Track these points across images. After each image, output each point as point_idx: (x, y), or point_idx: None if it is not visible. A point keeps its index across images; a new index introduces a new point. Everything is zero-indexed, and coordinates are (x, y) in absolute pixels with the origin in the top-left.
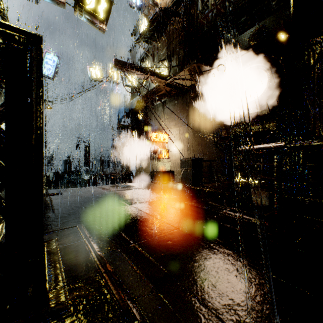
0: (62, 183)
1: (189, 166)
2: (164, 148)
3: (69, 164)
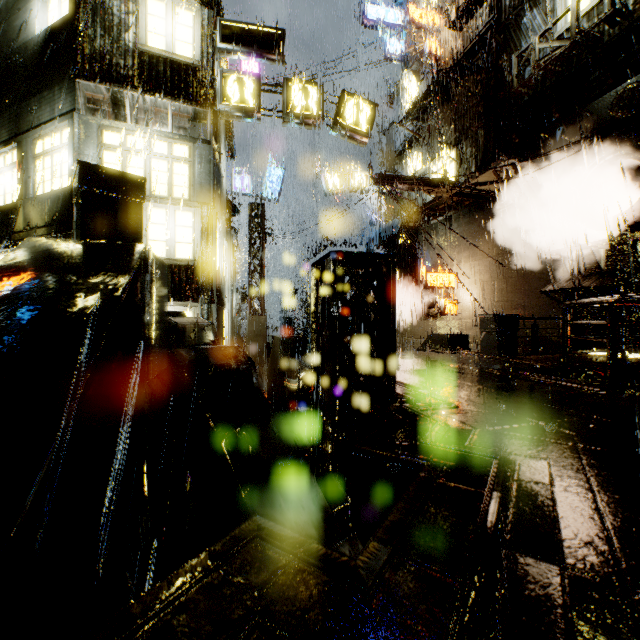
0: None
1: (493, 327)
2: (448, 297)
3: (290, 325)
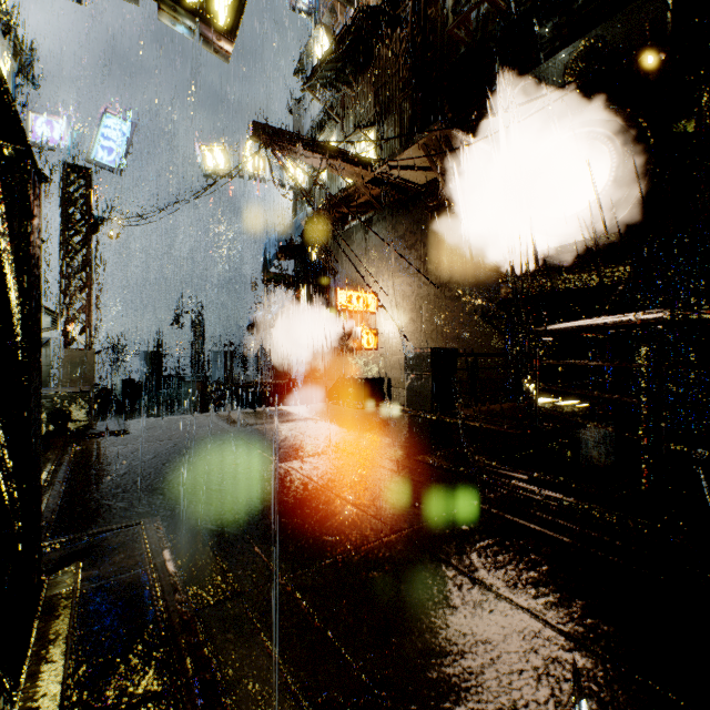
0: (142, 405)
1: (424, 368)
2: (367, 326)
3: (157, 362)
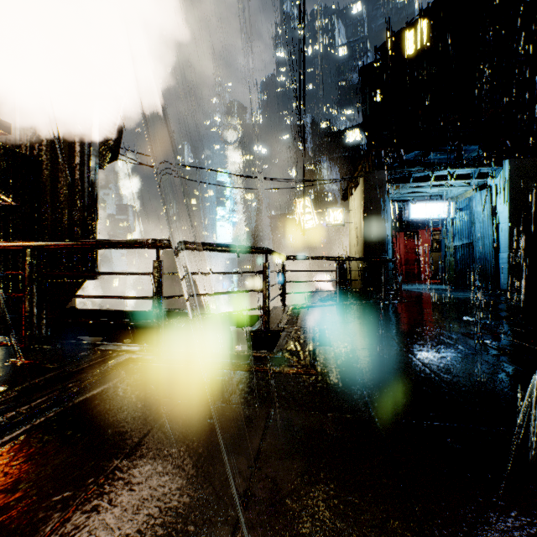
0: None
1: None
2: None
3: None
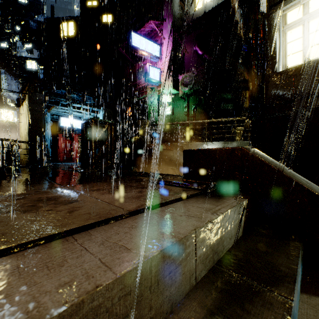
0: None
1: None
2: None
3: None
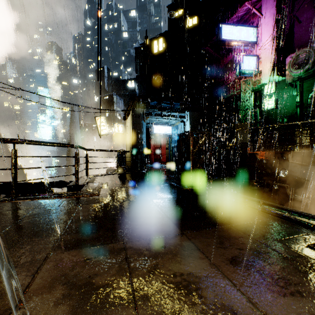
0: None
1: None
2: None
3: None
